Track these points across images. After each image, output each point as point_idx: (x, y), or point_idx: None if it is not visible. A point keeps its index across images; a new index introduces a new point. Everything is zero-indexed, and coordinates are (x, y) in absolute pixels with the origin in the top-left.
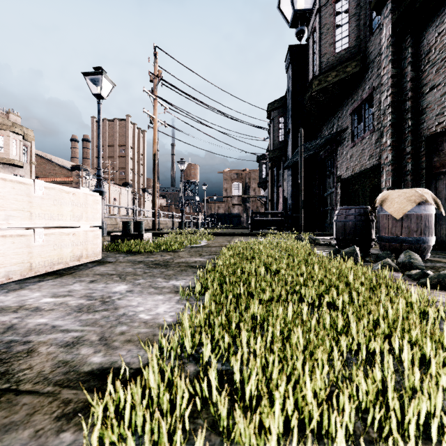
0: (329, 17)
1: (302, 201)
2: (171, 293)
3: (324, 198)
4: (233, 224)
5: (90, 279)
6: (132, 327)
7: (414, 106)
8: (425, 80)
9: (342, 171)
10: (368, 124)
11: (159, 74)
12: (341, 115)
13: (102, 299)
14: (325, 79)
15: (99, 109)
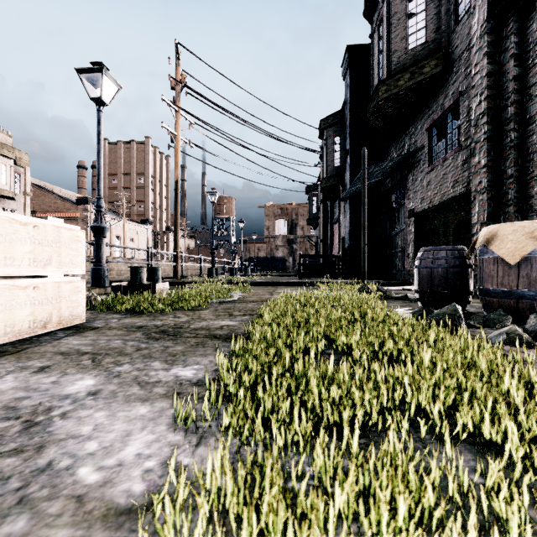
0: (400, 4)
1: (365, 241)
2: (166, 397)
3: (391, 238)
4: (277, 270)
5: (43, 363)
6: (40, 519)
7: (518, 114)
8: (535, 77)
9: (416, 203)
10: (451, 141)
11: (183, 80)
12: (414, 131)
13: (31, 416)
14: (396, 84)
15: (99, 118)
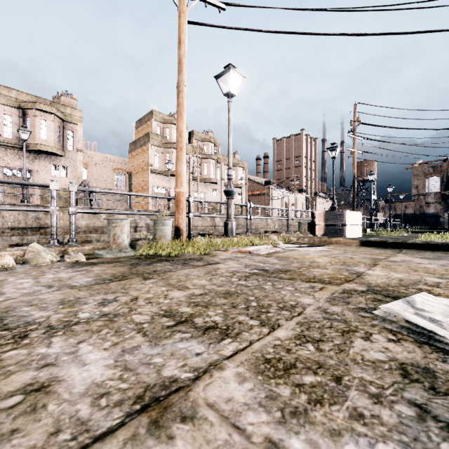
0: None
1: None
2: None
3: None
4: (427, 226)
5: None
6: None
7: None
8: None
9: None
10: None
11: (358, 120)
12: None
13: None
14: None
15: (333, 164)
